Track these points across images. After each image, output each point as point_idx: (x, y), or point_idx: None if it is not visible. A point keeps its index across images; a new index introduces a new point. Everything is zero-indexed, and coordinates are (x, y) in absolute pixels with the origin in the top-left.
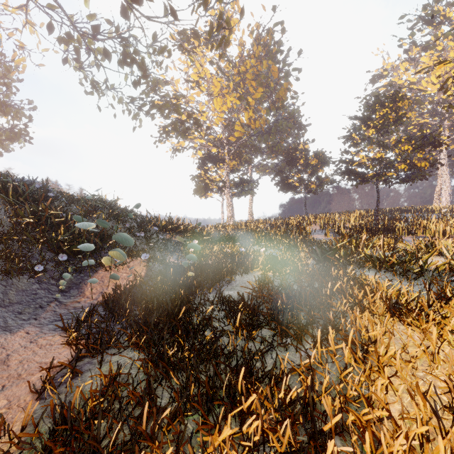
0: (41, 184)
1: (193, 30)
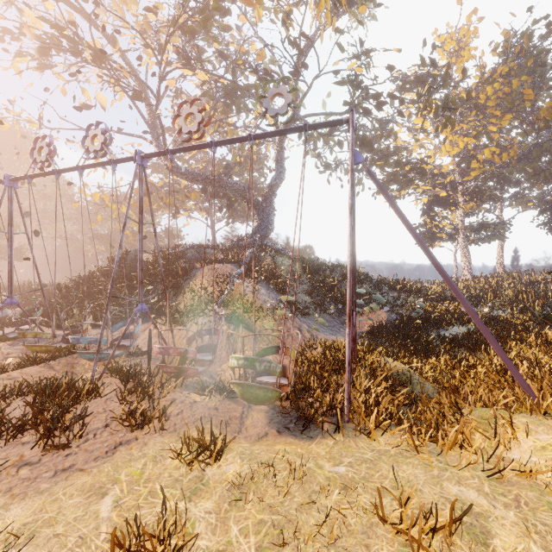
0: (316, 260)
1: (416, 78)
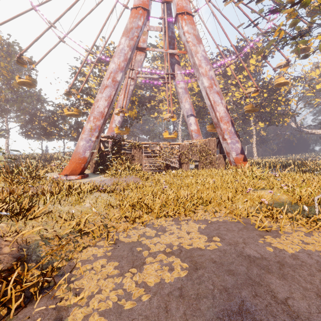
0: None
1: None
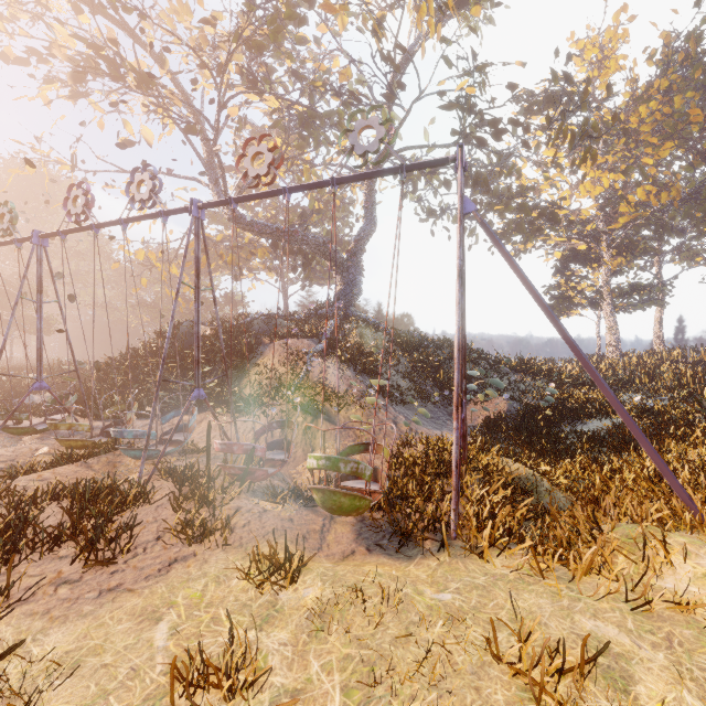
0: (416, 334)
1: (547, 97)
